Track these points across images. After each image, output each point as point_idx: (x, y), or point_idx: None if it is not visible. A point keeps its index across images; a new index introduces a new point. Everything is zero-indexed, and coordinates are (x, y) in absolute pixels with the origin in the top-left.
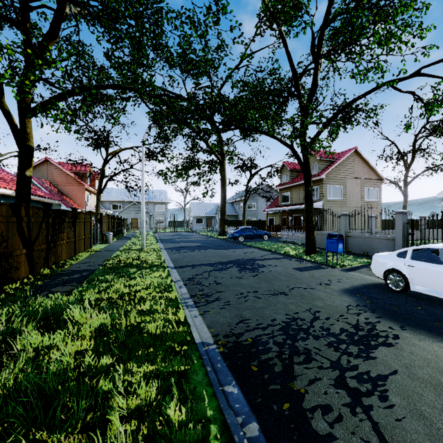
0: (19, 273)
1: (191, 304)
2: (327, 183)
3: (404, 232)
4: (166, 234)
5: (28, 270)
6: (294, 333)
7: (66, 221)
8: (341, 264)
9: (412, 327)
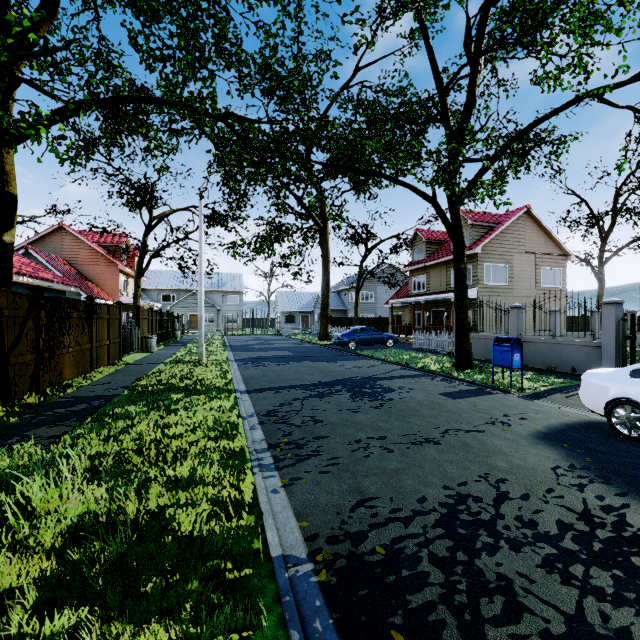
0: None
1: (268, 464)
2: (483, 260)
3: (618, 335)
4: (240, 339)
5: None
6: (468, 534)
7: (74, 317)
8: (517, 387)
9: None
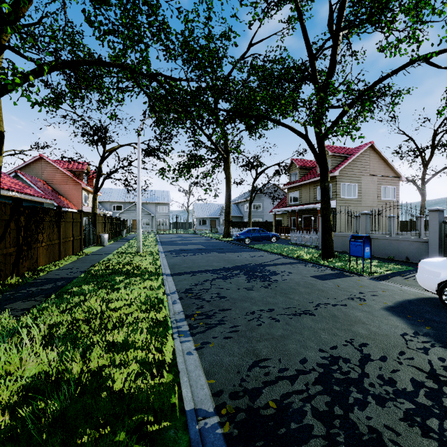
0: None
1: (185, 331)
2: (340, 180)
3: (441, 234)
4: (168, 236)
5: None
6: (342, 391)
7: (46, 221)
8: (367, 271)
9: None
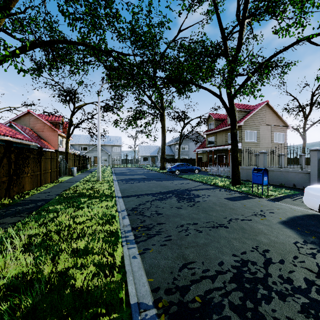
0: None
1: (131, 239)
2: (244, 128)
3: (319, 167)
4: (120, 169)
5: None
6: (251, 288)
7: (31, 157)
8: (265, 194)
9: None
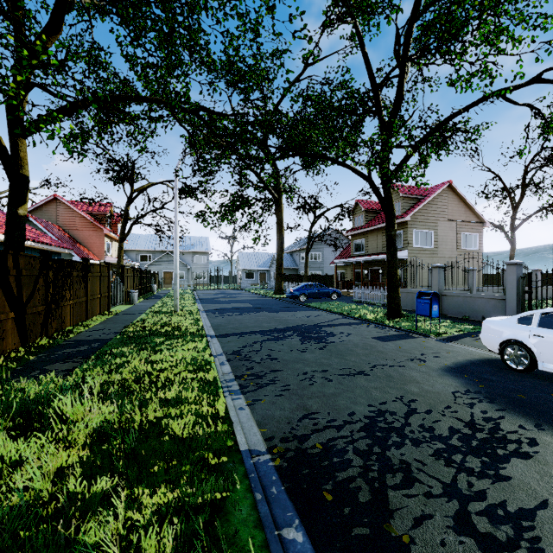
0: (3, 344)
1: (235, 390)
2: (413, 226)
3: (519, 290)
4: (207, 293)
5: (18, 340)
6: (383, 436)
7: (73, 275)
8: (436, 332)
9: (552, 425)
